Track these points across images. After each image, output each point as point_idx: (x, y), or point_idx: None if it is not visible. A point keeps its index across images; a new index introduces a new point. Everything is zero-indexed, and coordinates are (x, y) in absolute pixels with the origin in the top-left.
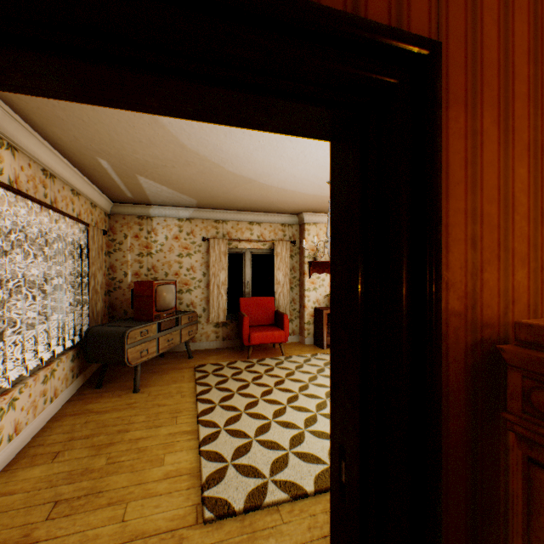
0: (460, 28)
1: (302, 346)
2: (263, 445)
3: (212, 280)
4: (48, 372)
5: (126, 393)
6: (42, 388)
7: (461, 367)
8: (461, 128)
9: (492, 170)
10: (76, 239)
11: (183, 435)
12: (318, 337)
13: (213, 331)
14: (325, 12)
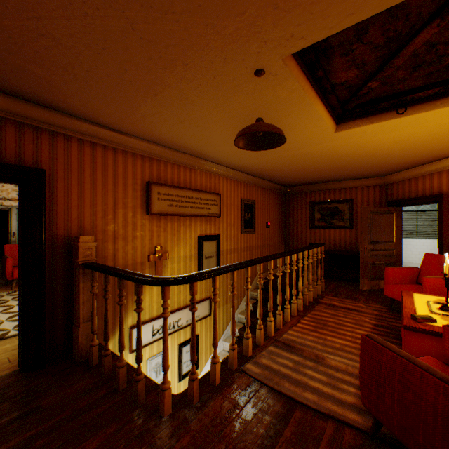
0: (63, 160)
1: None
2: (13, 322)
3: None
4: None
5: None
6: None
7: (64, 249)
8: (64, 186)
9: (76, 197)
10: None
11: None
12: None
13: None
14: (4, 164)
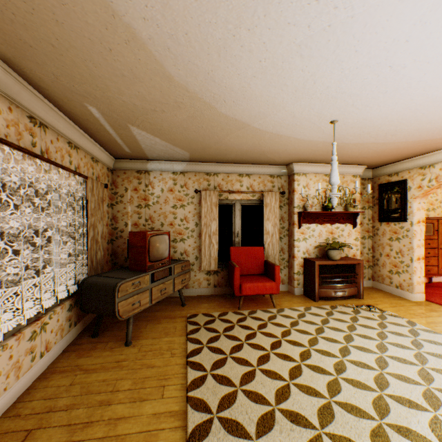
0: None
1: (291, 296)
2: None
3: (204, 230)
4: (36, 327)
5: (118, 345)
6: (29, 346)
7: None
8: None
9: None
10: (75, 191)
11: (168, 419)
12: (308, 288)
13: (205, 279)
14: None
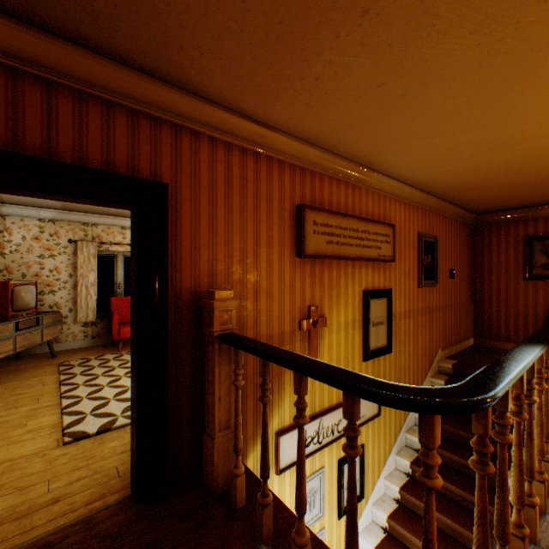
0: (189, 170)
1: None
2: (120, 401)
3: (81, 281)
4: None
5: None
6: None
7: (190, 310)
8: (190, 212)
9: (206, 229)
10: None
11: (46, 408)
12: None
13: (82, 331)
14: (112, 174)
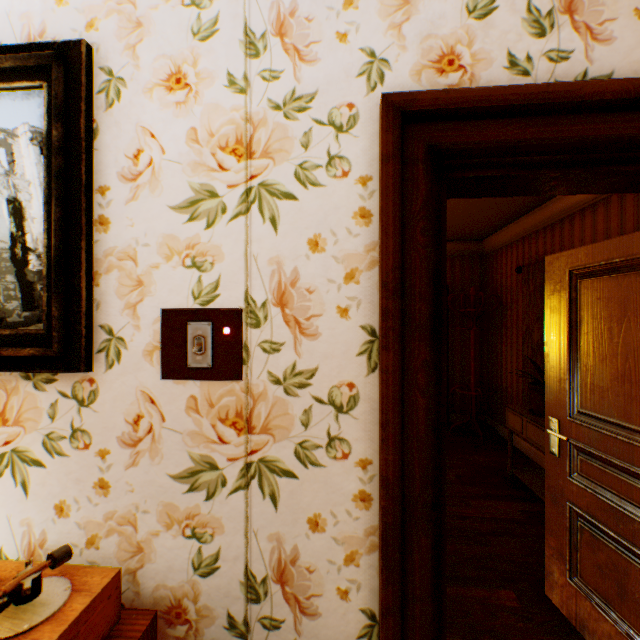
0: None
1: None
2: None
3: None
4: None
5: None
6: None
7: None
8: None
9: None
10: None
11: None
12: None
13: None
14: None
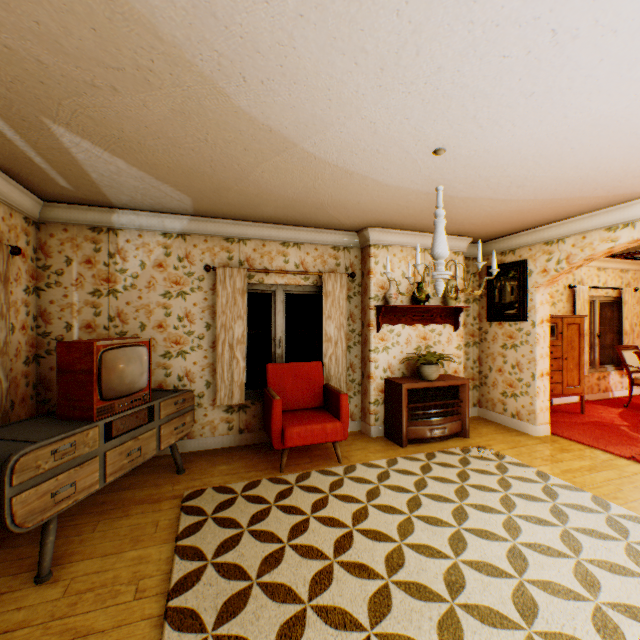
0: None
1: (366, 440)
2: None
3: (222, 336)
4: None
5: (17, 585)
6: None
7: None
8: None
9: None
10: None
11: None
12: (392, 427)
13: (223, 420)
14: None
